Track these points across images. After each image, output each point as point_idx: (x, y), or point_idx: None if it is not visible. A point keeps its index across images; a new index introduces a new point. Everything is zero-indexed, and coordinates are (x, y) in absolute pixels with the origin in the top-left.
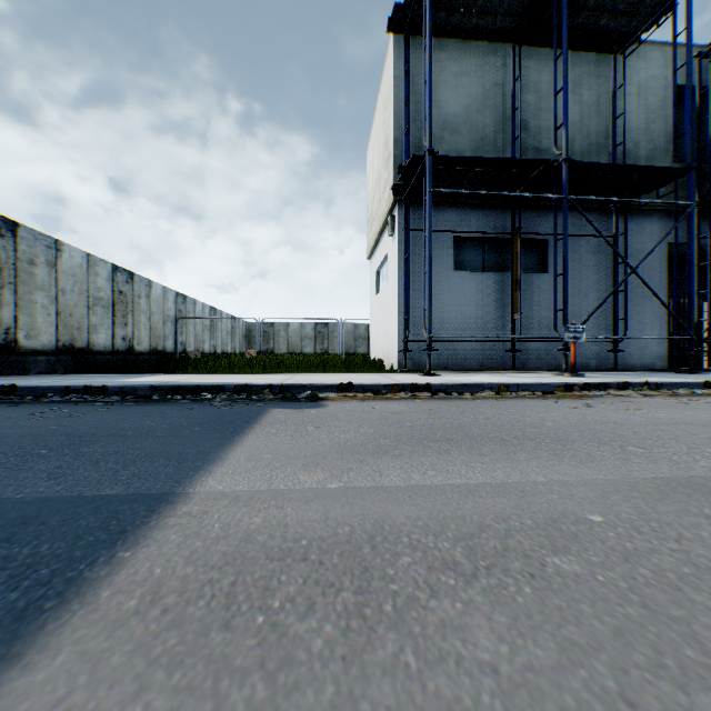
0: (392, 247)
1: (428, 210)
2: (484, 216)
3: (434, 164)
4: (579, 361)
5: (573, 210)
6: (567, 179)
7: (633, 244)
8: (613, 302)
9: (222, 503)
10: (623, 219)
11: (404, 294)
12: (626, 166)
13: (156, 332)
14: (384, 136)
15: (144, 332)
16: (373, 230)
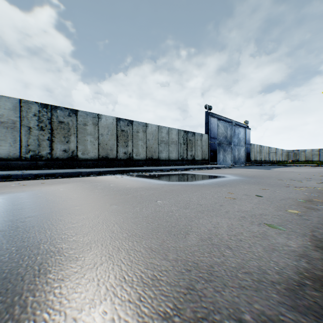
0: None
1: None
2: None
3: None
4: None
5: None
6: None
7: None
8: None
9: (289, 167)
10: None
11: None
12: None
13: (264, 156)
14: None
15: (262, 156)
16: None
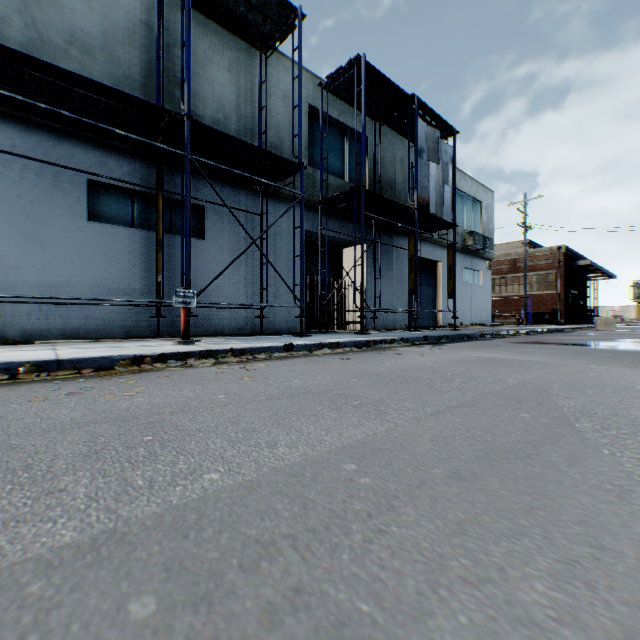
0: None
1: None
2: (132, 165)
3: (2, 58)
4: (236, 326)
5: (231, 184)
6: (189, 137)
7: (282, 226)
8: (260, 273)
9: None
10: (266, 200)
11: None
12: (251, 145)
13: None
14: None
15: None
16: None
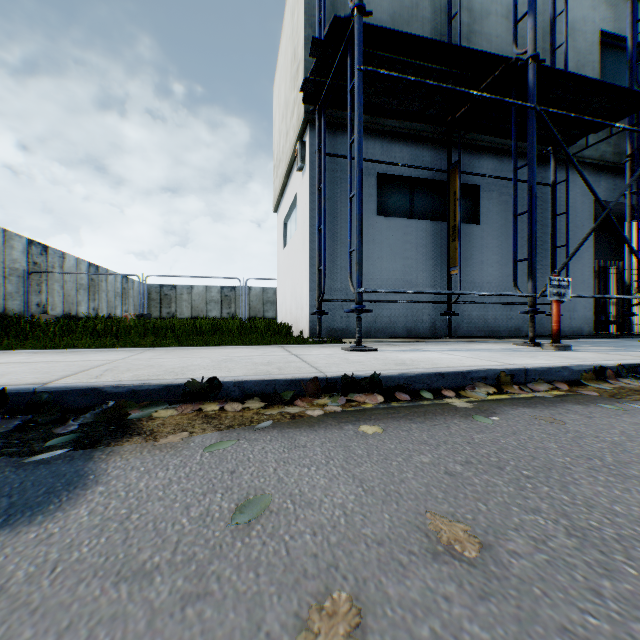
0: (302, 184)
1: (357, 98)
2: (413, 151)
3: (363, 44)
4: (512, 326)
5: (506, 155)
6: (535, 84)
7: (563, 199)
8: (552, 259)
9: None
10: (565, 163)
11: (318, 238)
12: (595, 81)
13: None
14: (292, 48)
15: None
16: (280, 174)
